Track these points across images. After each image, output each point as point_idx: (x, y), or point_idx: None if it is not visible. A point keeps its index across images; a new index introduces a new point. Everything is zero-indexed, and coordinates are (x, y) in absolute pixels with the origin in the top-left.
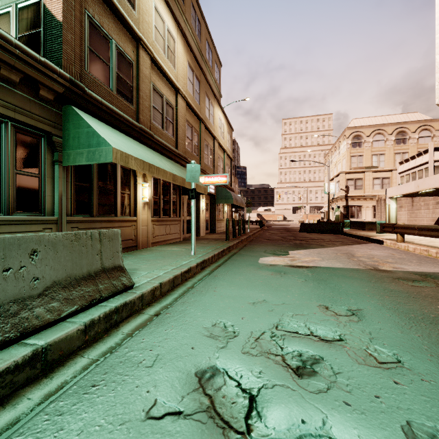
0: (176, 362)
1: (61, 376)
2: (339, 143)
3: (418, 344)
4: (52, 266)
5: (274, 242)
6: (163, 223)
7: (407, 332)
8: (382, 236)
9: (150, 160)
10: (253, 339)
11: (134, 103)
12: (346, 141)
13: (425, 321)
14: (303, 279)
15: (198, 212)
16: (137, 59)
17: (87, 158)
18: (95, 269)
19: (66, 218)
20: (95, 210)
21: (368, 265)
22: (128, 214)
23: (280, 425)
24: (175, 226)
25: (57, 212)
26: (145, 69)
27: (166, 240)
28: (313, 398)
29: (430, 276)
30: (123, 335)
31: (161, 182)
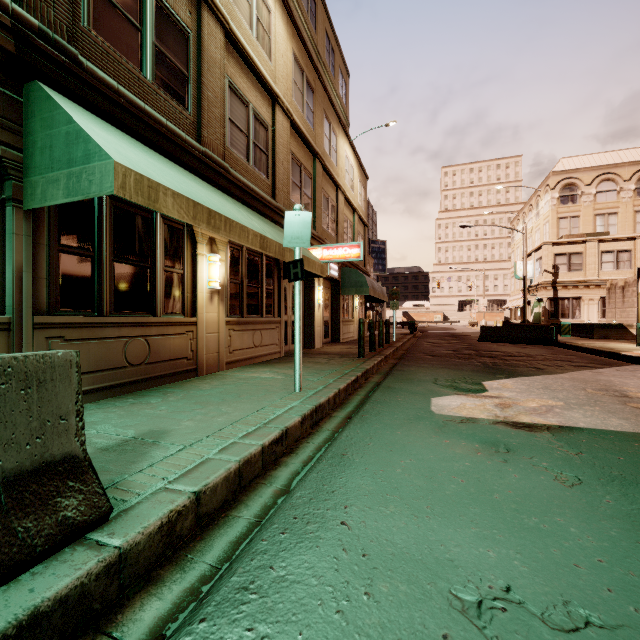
0: None
1: None
2: (538, 197)
3: None
4: None
5: (445, 361)
6: (249, 328)
7: None
8: None
9: (213, 205)
10: None
11: (191, 107)
12: (549, 194)
13: None
14: (570, 475)
15: (311, 309)
16: (198, 28)
17: (66, 189)
18: None
19: (33, 319)
20: (106, 302)
21: None
22: (180, 311)
23: None
24: (270, 332)
25: (10, 307)
26: (213, 49)
27: (254, 357)
28: None
29: None
30: None
31: (245, 256)
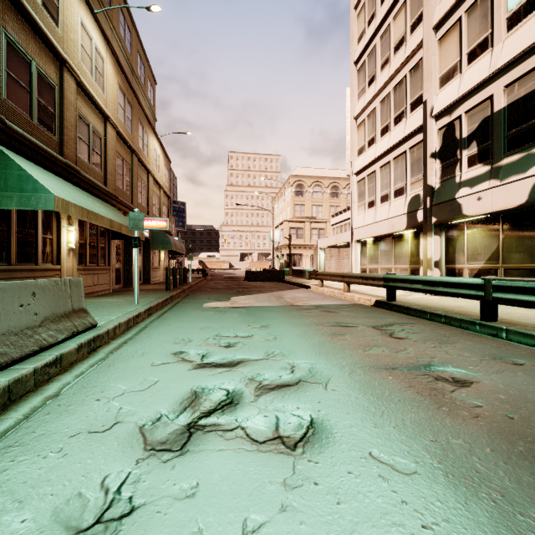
0: (157, 353)
1: (77, 371)
2: (285, 189)
3: (288, 333)
4: (43, 305)
5: (218, 291)
6: (90, 273)
7: (287, 330)
8: (312, 283)
9: (87, 205)
10: (202, 341)
11: (56, 133)
12: (290, 189)
13: (299, 325)
14: (238, 314)
15: (130, 260)
16: (61, 82)
17: (19, 202)
18: (68, 310)
19: None
20: (13, 257)
21: (288, 303)
22: (50, 262)
23: (216, 358)
24: (104, 276)
25: None
26: (70, 95)
27: (94, 292)
28: (232, 351)
29: (321, 307)
30: (105, 353)
31: (88, 225)
